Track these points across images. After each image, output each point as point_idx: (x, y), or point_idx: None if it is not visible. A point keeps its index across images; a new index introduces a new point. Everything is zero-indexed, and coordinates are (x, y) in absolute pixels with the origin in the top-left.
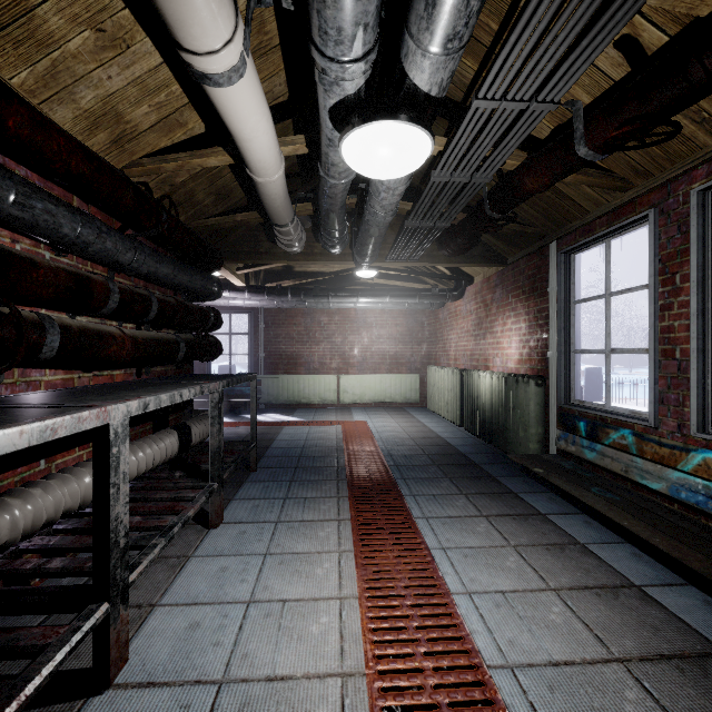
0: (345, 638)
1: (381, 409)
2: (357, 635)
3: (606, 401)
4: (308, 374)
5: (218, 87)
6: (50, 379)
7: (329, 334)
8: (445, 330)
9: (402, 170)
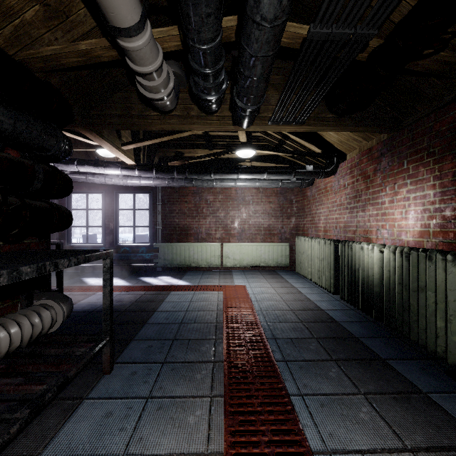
0: None
1: (257, 272)
2: None
3: None
4: (197, 242)
5: None
6: None
7: (214, 210)
8: (313, 206)
9: None
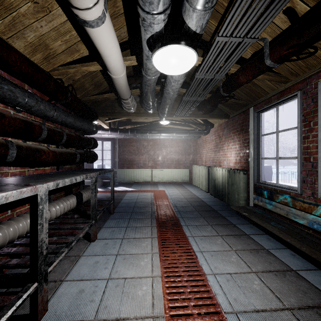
0: (154, 297)
1: (171, 185)
2: (160, 296)
3: (277, 181)
4: (138, 168)
5: (92, 27)
6: (13, 171)
7: (148, 150)
8: (200, 149)
9: (182, 70)
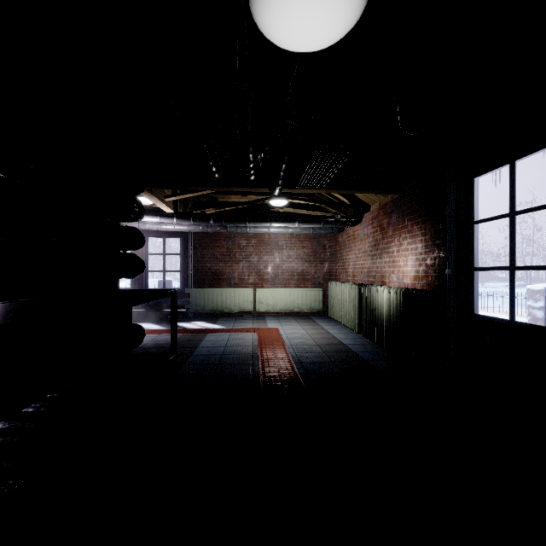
0: None
1: (290, 317)
2: None
3: (511, 316)
4: (230, 288)
5: None
6: None
7: (247, 254)
8: (344, 251)
9: (329, 27)
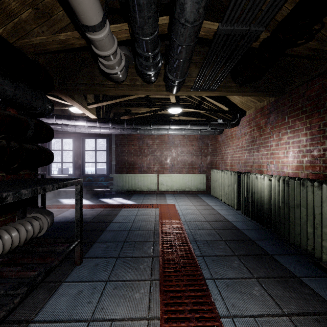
0: None
1: (183, 195)
2: None
3: None
4: (140, 174)
5: None
6: None
7: (153, 150)
8: (223, 148)
9: None
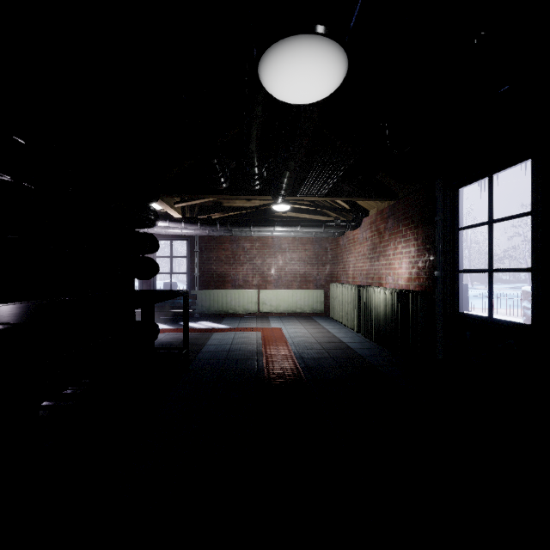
0: None
1: (293, 318)
2: None
3: (489, 313)
4: (234, 289)
5: None
6: None
7: (251, 257)
8: (345, 254)
9: (318, 91)
